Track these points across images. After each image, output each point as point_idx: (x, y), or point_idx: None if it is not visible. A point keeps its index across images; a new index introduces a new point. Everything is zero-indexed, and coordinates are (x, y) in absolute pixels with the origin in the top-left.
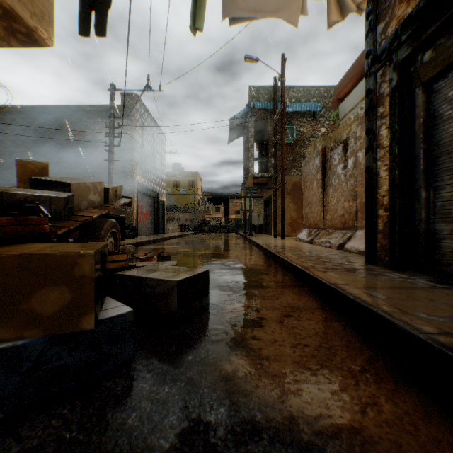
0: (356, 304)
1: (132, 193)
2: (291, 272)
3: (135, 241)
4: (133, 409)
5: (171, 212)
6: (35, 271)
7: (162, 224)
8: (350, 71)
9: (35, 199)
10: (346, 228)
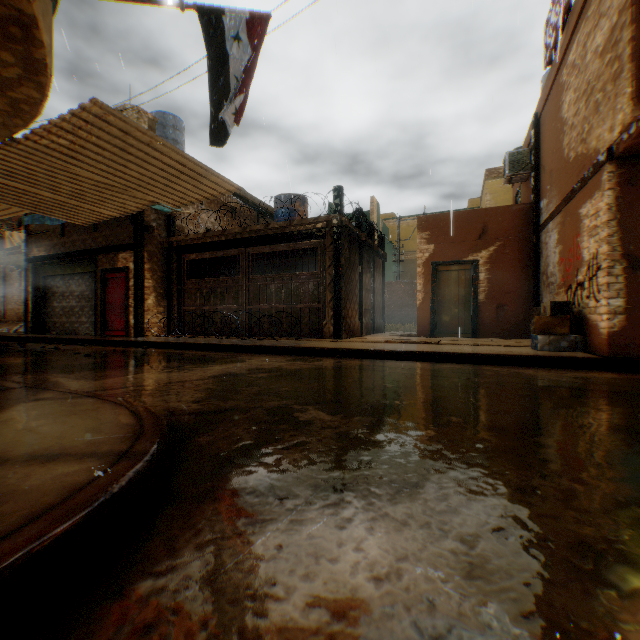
0: (14, 337)
1: None
2: None
3: None
4: None
5: None
6: None
7: None
8: None
9: None
10: (23, 321)
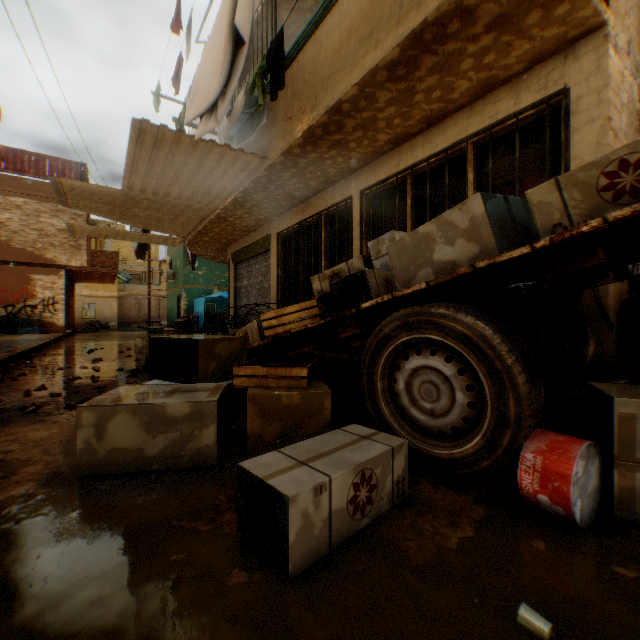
0: None
1: None
2: None
3: None
4: None
5: None
6: None
7: None
8: None
9: None
10: None
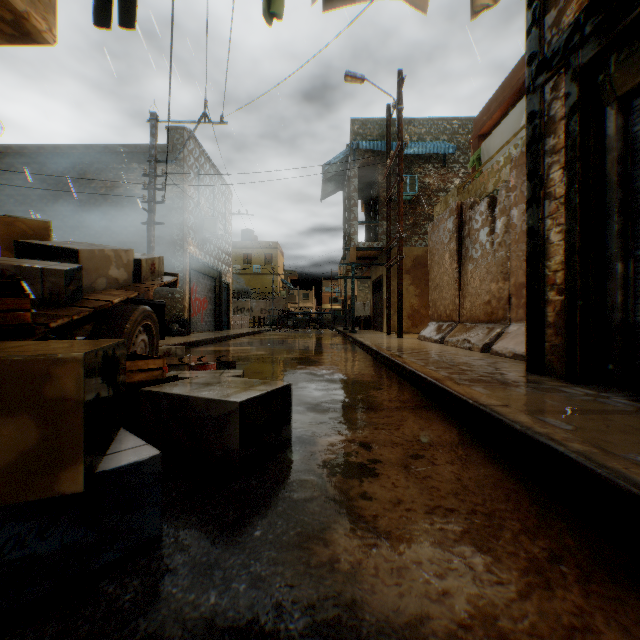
0: (526, 438)
1: (183, 271)
2: (415, 385)
3: (186, 340)
4: None
5: (240, 300)
6: None
7: (226, 315)
8: (496, 95)
9: (17, 273)
10: (494, 320)
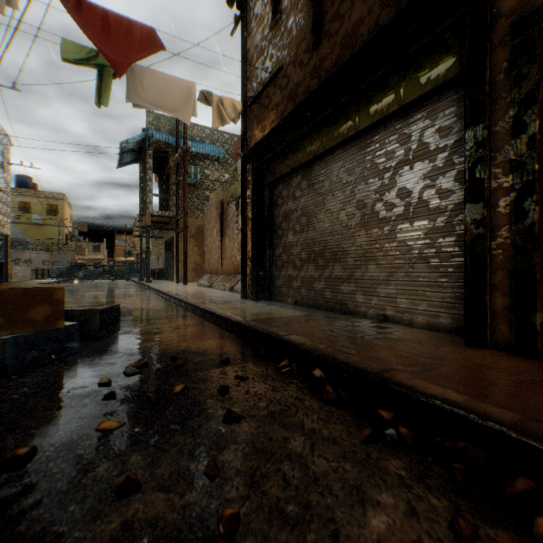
0: (218, 316)
1: None
2: (187, 308)
3: None
4: (96, 360)
5: (15, 250)
6: (32, 297)
7: (5, 267)
8: None
9: None
10: (237, 273)
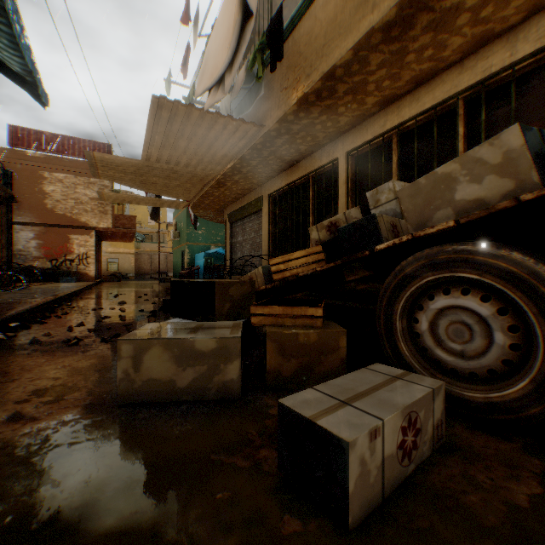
0: None
1: None
2: None
3: None
4: None
5: None
6: None
7: None
8: None
9: None
10: None
